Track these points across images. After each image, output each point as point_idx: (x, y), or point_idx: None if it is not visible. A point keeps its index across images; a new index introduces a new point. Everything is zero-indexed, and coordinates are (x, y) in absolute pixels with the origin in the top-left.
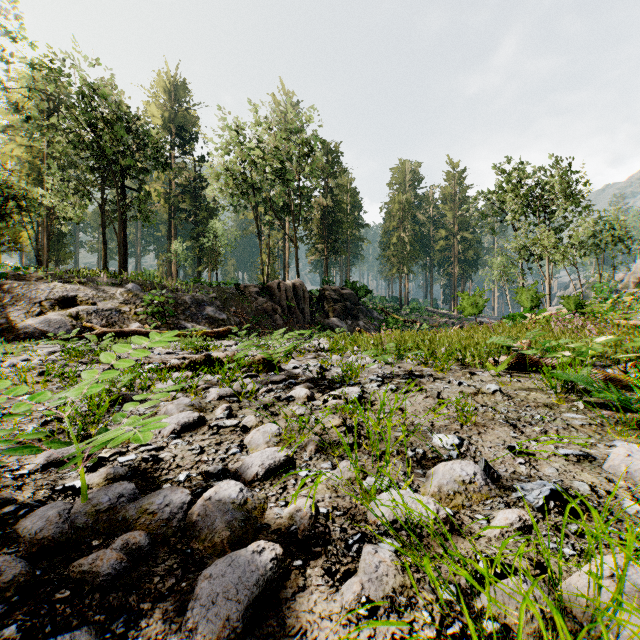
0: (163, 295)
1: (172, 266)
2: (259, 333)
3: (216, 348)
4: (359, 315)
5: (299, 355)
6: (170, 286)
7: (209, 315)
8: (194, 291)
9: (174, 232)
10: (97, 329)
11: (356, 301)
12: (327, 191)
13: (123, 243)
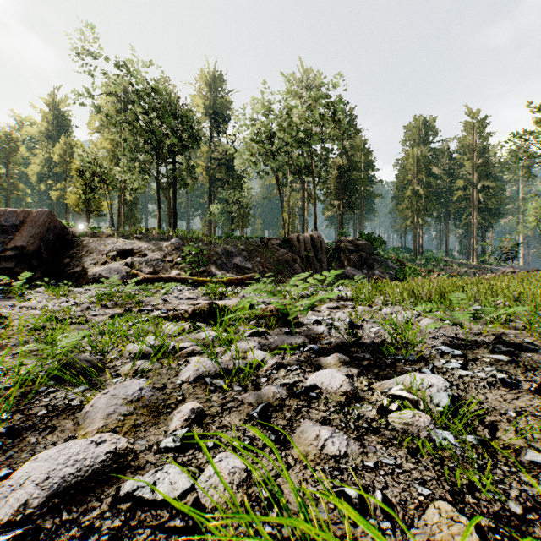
0: (198, 247)
1: (212, 226)
2: (280, 281)
3: (236, 294)
4: (374, 265)
5: (319, 304)
6: (206, 240)
7: (236, 264)
8: (225, 244)
9: (213, 198)
10: (141, 275)
11: (371, 251)
12: (342, 152)
13: (173, 208)
